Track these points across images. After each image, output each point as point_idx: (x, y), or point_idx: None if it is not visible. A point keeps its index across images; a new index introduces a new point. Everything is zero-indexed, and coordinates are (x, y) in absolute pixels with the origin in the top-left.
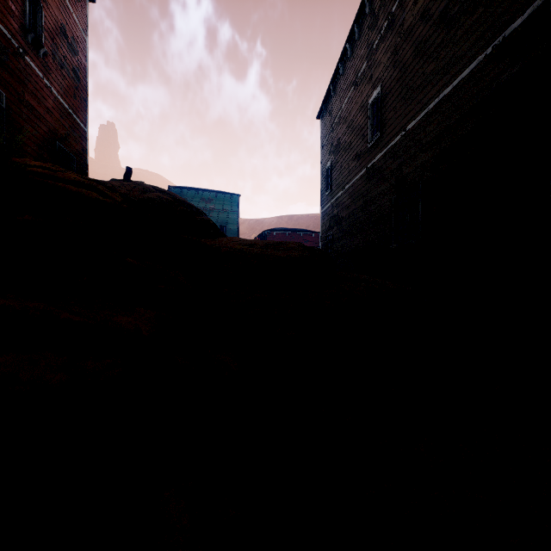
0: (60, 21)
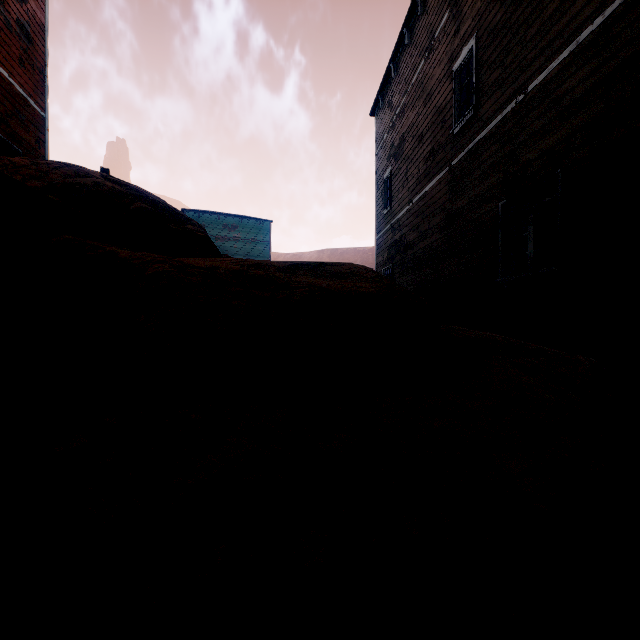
0: None
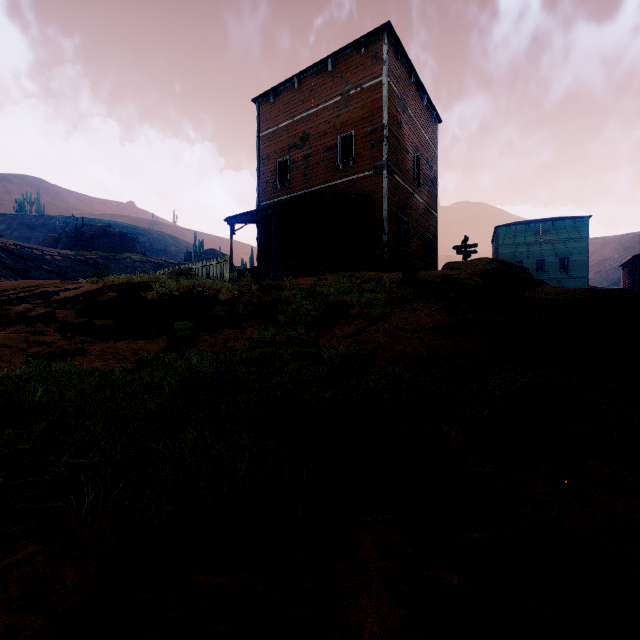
0: (426, 157)
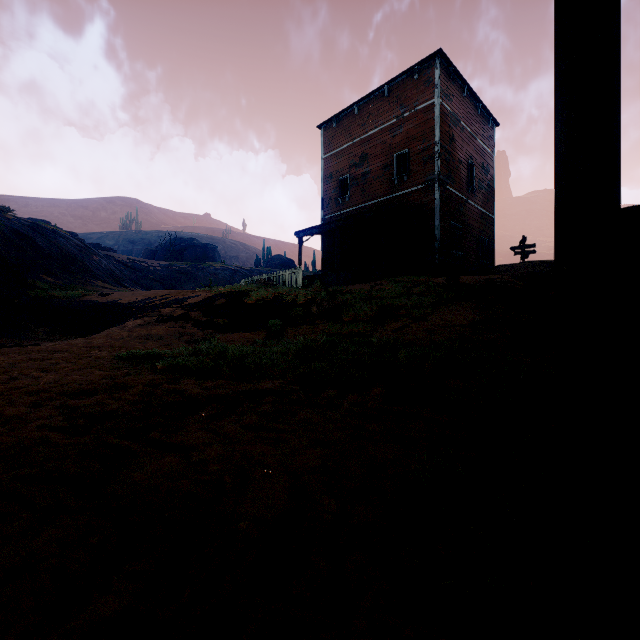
0: (481, 162)
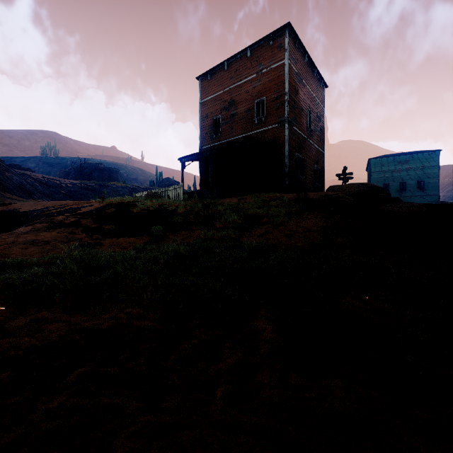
0: (316, 112)
